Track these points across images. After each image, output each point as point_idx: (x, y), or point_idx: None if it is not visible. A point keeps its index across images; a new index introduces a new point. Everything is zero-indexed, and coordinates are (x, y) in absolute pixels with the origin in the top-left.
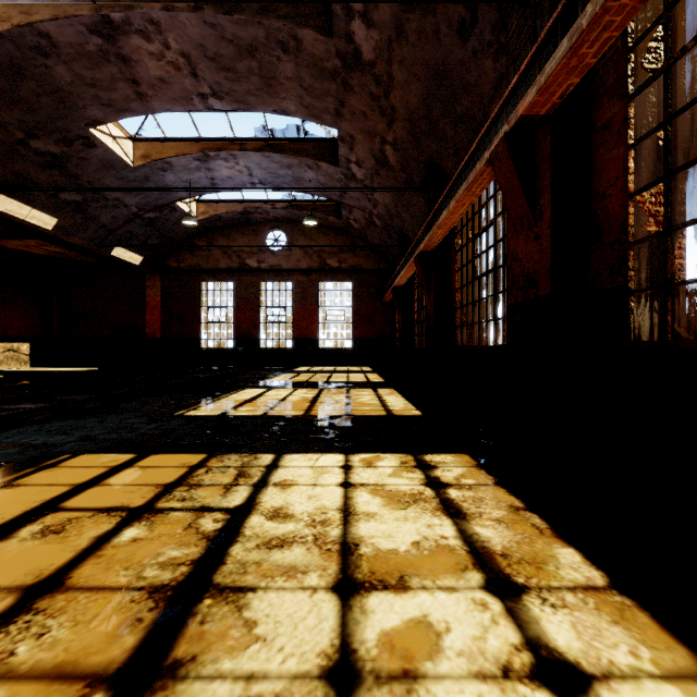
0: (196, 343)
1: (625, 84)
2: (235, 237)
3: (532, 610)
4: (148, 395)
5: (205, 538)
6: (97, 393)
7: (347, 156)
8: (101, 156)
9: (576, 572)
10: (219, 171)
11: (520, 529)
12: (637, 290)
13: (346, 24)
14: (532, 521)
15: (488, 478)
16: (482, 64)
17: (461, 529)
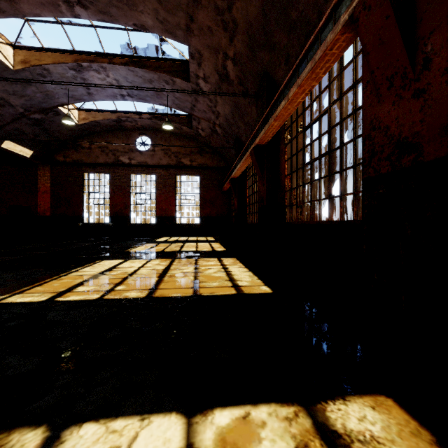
0: (80, 220)
1: None
2: (111, 140)
3: None
4: None
5: None
6: None
7: (196, 72)
8: None
9: None
10: (93, 82)
11: None
12: None
13: None
14: None
15: None
16: None
17: None
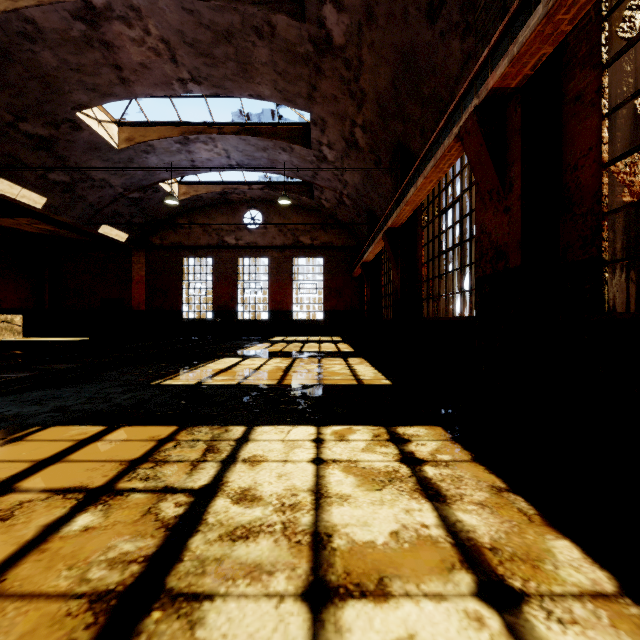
0: (178, 315)
1: (599, 53)
2: (215, 216)
3: (536, 627)
4: (129, 365)
5: (163, 527)
6: (80, 363)
7: (319, 138)
8: (87, 138)
9: (578, 572)
10: (199, 154)
11: (506, 516)
12: (612, 260)
13: (318, 9)
14: (517, 505)
15: (464, 453)
16: (450, 45)
17: (442, 516)
